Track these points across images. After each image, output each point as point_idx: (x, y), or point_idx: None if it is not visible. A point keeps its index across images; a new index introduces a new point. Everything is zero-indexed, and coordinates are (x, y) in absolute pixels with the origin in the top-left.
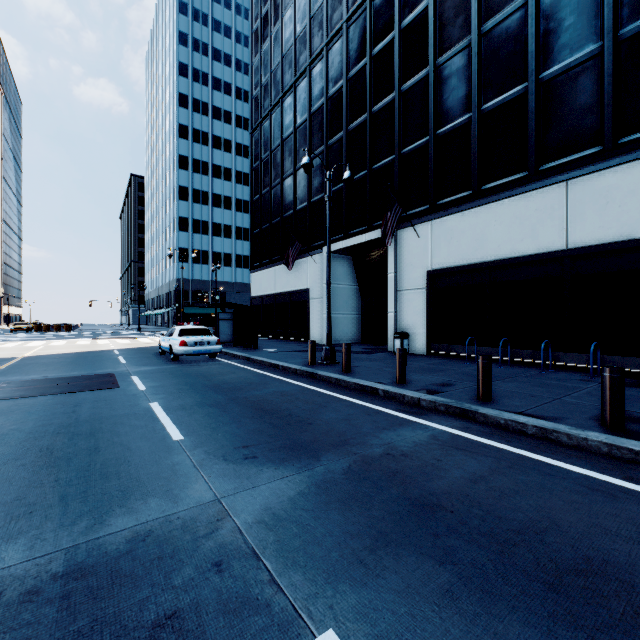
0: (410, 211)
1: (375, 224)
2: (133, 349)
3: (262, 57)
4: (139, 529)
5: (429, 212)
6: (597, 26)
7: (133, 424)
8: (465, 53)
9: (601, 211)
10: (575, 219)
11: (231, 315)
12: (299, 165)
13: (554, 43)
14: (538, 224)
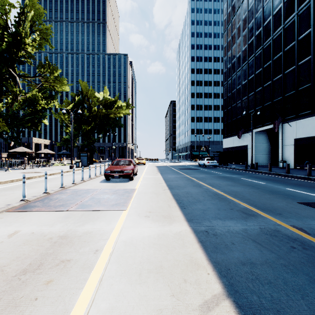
0: (288, 117)
1: (274, 121)
2: (189, 165)
3: (228, 57)
4: (223, 176)
5: (294, 118)
6: None
7: (211, 172)
8: (309, 62)
9: None
10: None
11: (218, 155)
12: (243, 99)
13: None
14: None
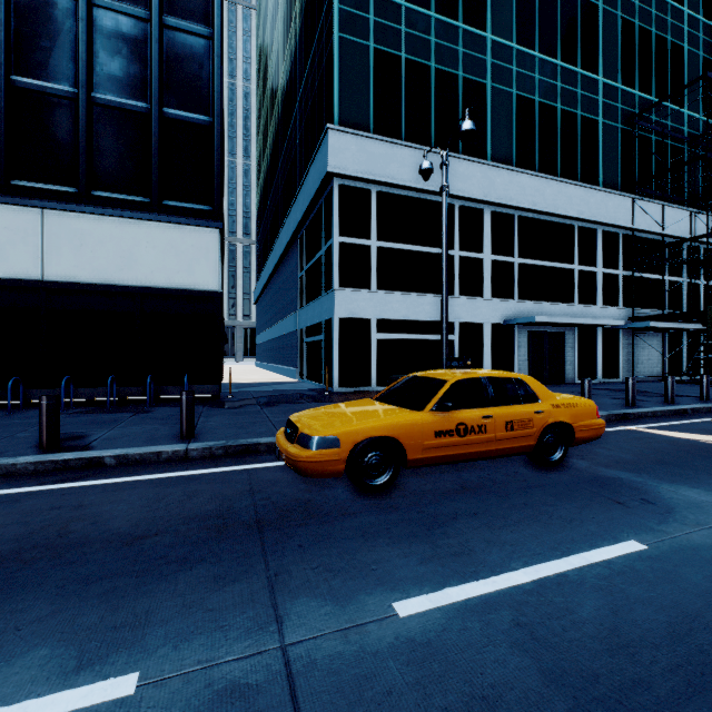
0: None
1: None
2: None
3: None
4: None
5: None
6: (74, 72)
7: None
8: None
9: (77, 251)
10: (52, 251)
11: None
12: None
13: (29, 53)
14: (9, 245)
